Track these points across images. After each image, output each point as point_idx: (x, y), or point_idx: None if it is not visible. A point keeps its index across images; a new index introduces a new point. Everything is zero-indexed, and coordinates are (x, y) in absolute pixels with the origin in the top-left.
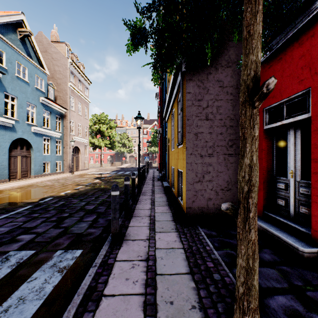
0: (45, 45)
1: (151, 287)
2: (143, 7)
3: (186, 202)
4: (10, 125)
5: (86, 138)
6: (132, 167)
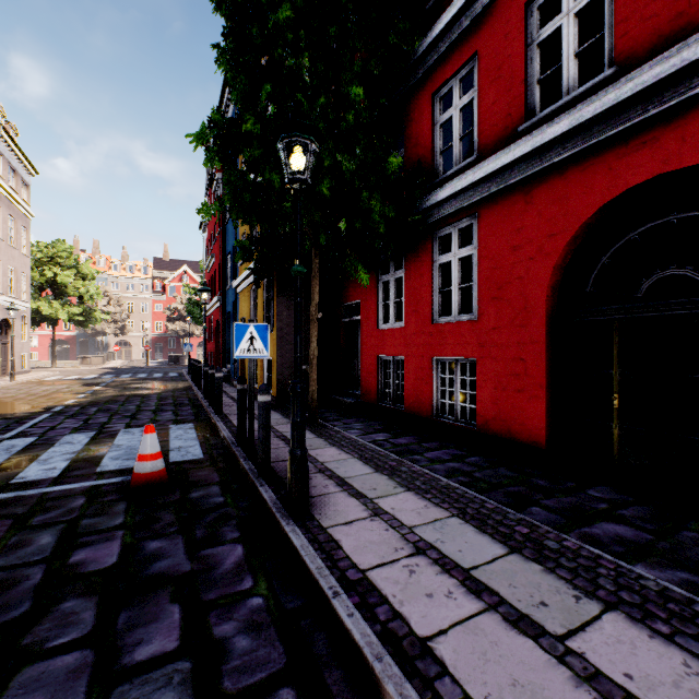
0: None
1: None
2: (254, 240)
3: (277, 387)
4: None
5: (26, 301)
6: (138, 367)
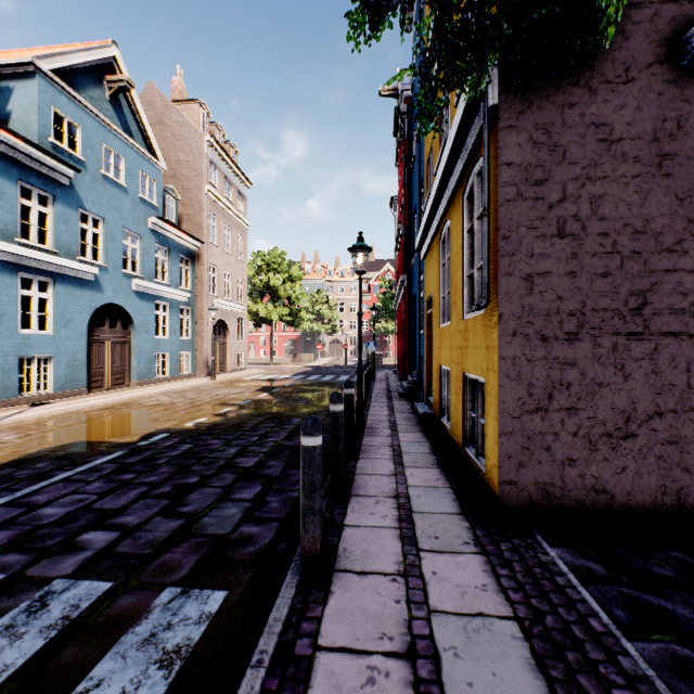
0: (160, 111)
1: None
2: None
3: (500, 468)
4: (90, 277)
5: (241, 303)
6: (337, 366)
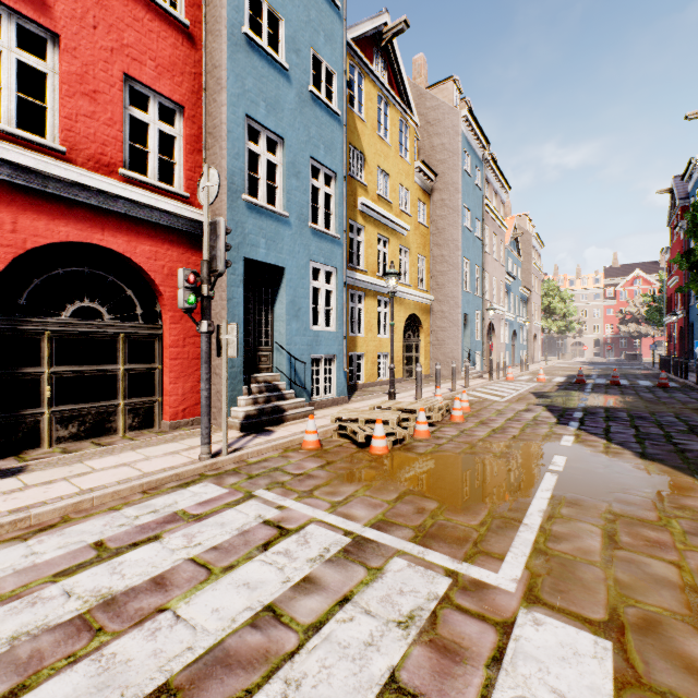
0: None
1: None
2: None
3: None
4: (512, 319)
5: (539, 321)
6: (601, 362)
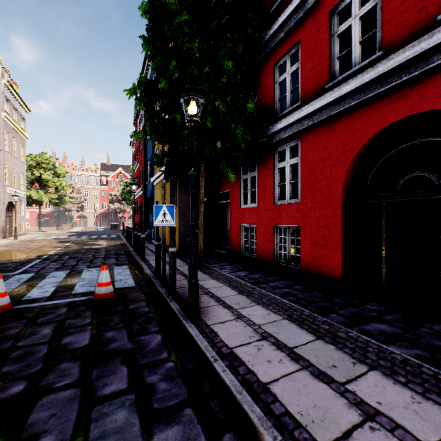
0: None
1: None
2: (164, 153)
3: (179, 243)
4: None
5: (23, 190)
6: (91, 231)
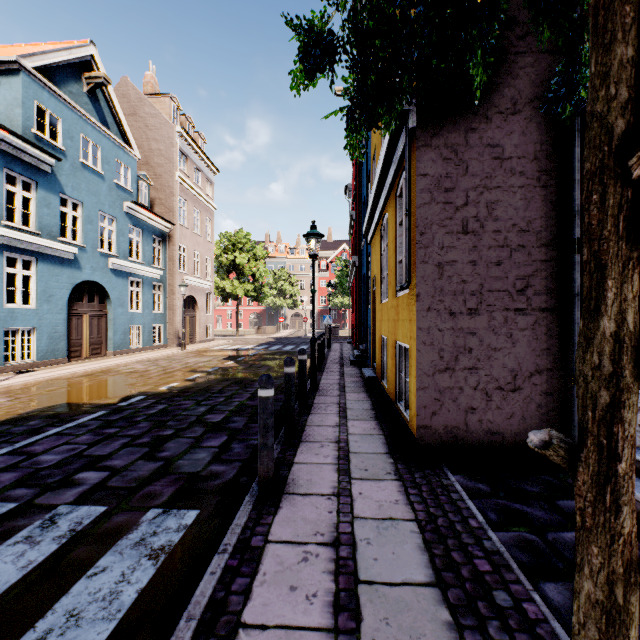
0: (134, 103)
1: (348, 613)
2: None
3: (418, 416)
4: (70, 256)
5: (209, 280)
6: (298, 337)
